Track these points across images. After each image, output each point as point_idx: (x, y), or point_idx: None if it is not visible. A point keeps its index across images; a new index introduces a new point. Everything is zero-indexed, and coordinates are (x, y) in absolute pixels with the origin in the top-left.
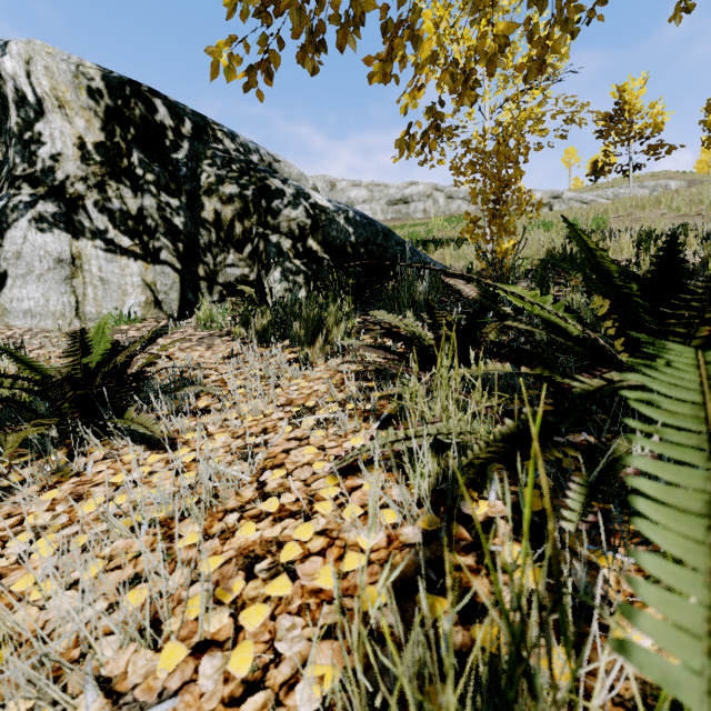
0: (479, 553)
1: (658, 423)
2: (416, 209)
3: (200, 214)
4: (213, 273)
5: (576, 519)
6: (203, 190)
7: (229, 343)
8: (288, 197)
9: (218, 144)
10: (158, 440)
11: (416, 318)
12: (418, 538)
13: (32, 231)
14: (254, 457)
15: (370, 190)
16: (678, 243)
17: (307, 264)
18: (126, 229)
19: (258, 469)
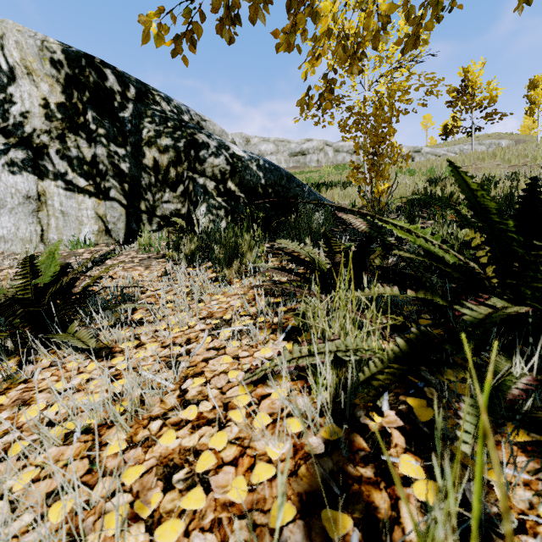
0: (377, 465)
1: (539, 347)
2: (311, 159)
3: (142, 161)
4: (153, 208)
5: (470, 441)
6: (145, 142)
7: (163, 264)
8: (212, 148)
9: (156, 106)
10: (98, 349)
11: (313, 244)
12: (321, 448)
13: (5, 173)
14: (179, 365)
15: (276, 145)
16: (538, 185)
17: (227, 201)
18: (82, 172)
19: (181, 377)
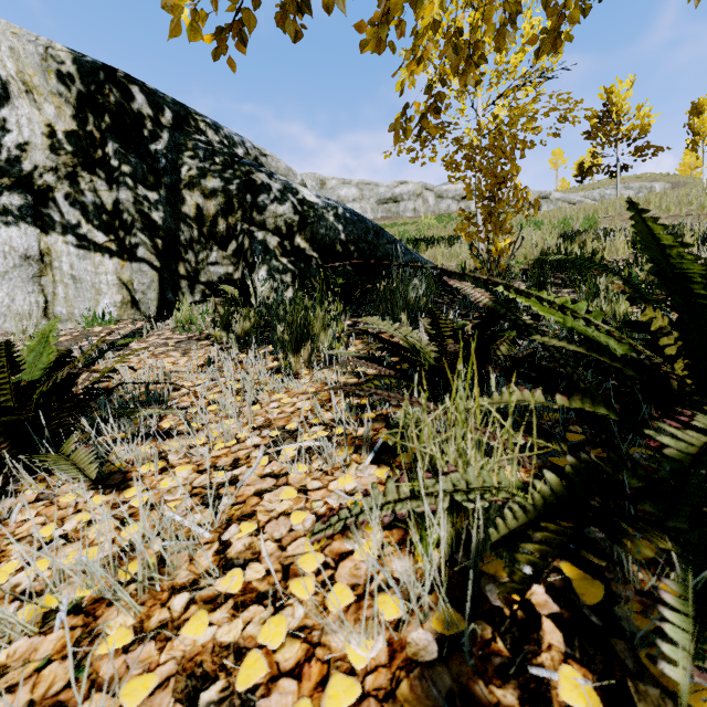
0: (522, 682)
1: None
2: (405, 208)
3: (181, 209)
4: (195, 272)
5: (686, 664)
6: (184, 183)
7: (207, 348)
8: (274, 192)
9: (200, 136)
10: (106, 474)
11: (410, 321)
12: (432, 651)
13: None
14: (220, 501)
15: (360, 189)
16: None
17: (294, 263)
18: (100, 224)
19: (222, 520)
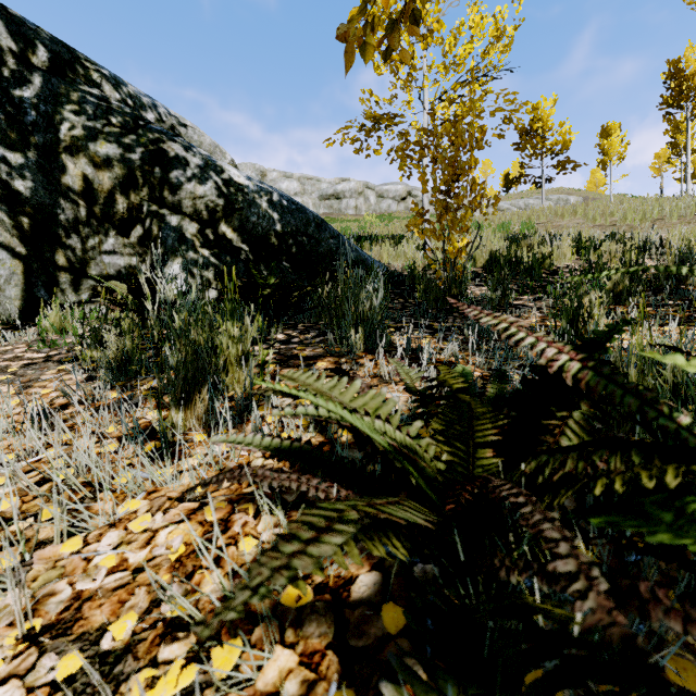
0: None
1: None
2: (347, 205)
3: (60, 179)
4: (81, 262)
5: None
6: (64, 145)
7: (65, 378)
8: (192, 167)
9: (91, 88)
10: None
11: (362, 340)
12: None
13: None
14: None
15: (302, 183)
16: None
17: (218, 256)
18: None
19: None
